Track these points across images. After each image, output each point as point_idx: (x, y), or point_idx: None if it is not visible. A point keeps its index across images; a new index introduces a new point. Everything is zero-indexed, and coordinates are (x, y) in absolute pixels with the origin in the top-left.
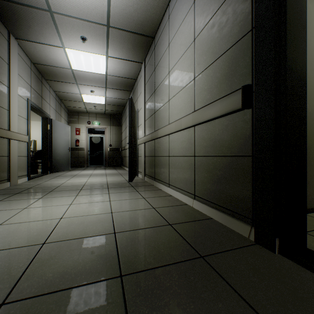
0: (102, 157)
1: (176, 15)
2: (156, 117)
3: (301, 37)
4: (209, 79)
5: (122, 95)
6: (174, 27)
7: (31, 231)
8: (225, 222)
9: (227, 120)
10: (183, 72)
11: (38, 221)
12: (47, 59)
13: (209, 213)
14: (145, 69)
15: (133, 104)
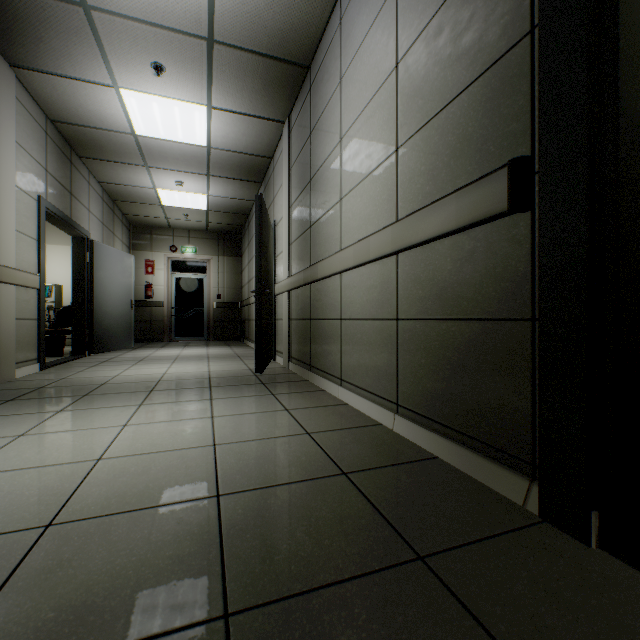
0: (201, 320)
1: (356, 15)
2: (313, 237)
3: None
4: (431, 149)
5: (243, 191)
6: (353, 41)
7: (24, 494)
8: (469, 469)
9: (472, 239)
10: (371, 137)
11: (44, 467)
12: (82, 111)
13: (430, 445)
14: (290, 135)
15: (264, 209)
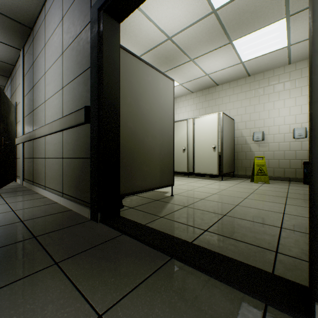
0: None
1: (50, 20)
2: (34, 116)
3: (116, 83)
4: (71, 92)
5: None
6: (49, 30)
7: None
8: (79, 211)
9: (80, 129)
10: (55, 78)
11: None
12: None
13: (70, 206)
14: (24, 58)
15: (4, 96)
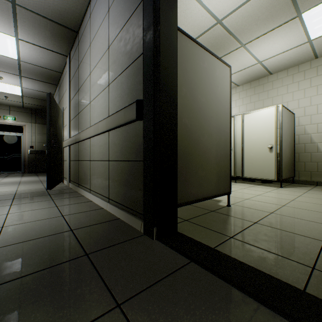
0: (19, 161)
1: (96, 17)
2: (80, 119)
3: (173, 68)
4: (119, 88)
5: (46, 88)
6: (94, 28)
7: None
8: (128, 221)
9: (129, 128)
10: (101, 76)
11: None
12: None
13: (118, 214)
14: (70, 64)
15: (53, 101)
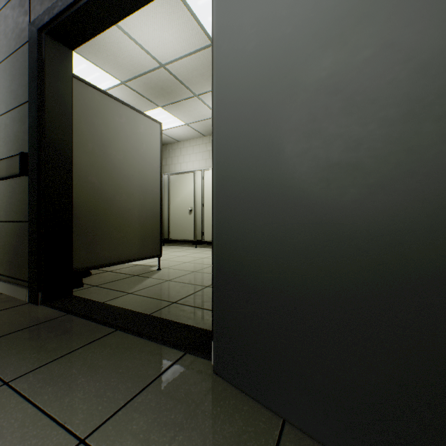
0: None
1: None
2: None
3: (67, 126)
4: (3, 130)
5: None
6: None
7: None
8: (13, 293)
9: (16, 183)
10: None
11: None
12: None
13: (1, 288)
14: None
15: None
